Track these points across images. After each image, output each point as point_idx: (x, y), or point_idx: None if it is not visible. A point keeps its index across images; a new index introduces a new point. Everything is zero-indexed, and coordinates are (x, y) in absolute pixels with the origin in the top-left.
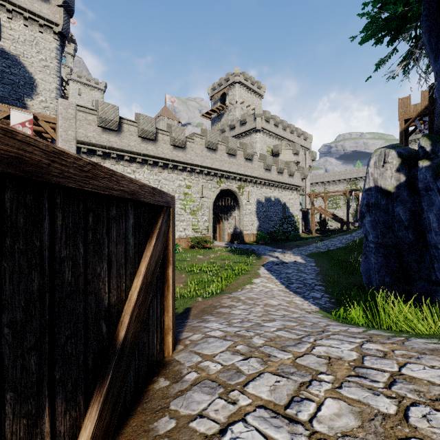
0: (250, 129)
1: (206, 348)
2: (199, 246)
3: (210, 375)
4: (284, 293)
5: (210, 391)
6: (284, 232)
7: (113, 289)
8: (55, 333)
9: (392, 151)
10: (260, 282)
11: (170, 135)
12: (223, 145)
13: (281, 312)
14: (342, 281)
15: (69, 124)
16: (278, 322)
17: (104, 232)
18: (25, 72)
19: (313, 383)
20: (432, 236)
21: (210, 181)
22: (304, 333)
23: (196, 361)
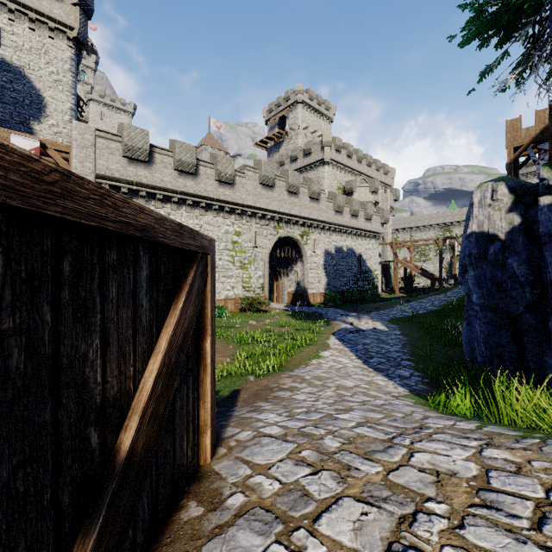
0: (316, 161)
1: (258, 453)
2: (252, 309)
3: (264, 499)
4: (362, 371)
5: (262, 529)
6: (360, 291)
7: (112, 376)
8: None
9: (502, 185)
10: (330, 355)
11: (215, 168)
12: (281, 180)
13: (359, 397)
14: (436, 354)
15: (85, 154)
16: (357, 413)
17: (95, 287)
18: (31, 88)
19: (418, 518)
20: None
21: (266, 227)
22: (395, 430)
23: (244, 476)
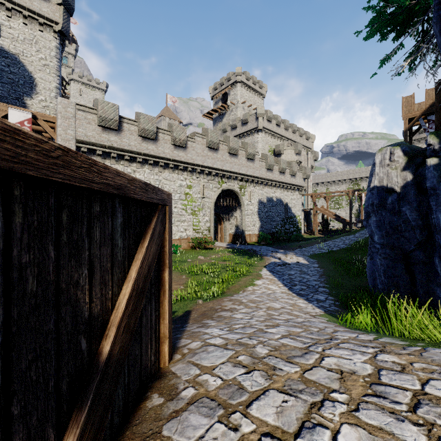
0: (252, 129)
1: (205, 358)
2: (200, 247)
3: (209, 391)
4: (287, 296)
5: (208, 412)
6: (286, 232)
7: (96, 297)
8: (12, 358)
9: (398, 149)
10: (263, 283)
11: (171, 135)
12: (224, 144)
13: (285, 316)
14: (346, 283)
15: (68, 123)
16: (282, 328)
17: (84, 232)
18: (25, 71)
19: (325, 404)
20: (440, 236)
21: (211, 181)
22: (311, 340)
23: (194, 375)
